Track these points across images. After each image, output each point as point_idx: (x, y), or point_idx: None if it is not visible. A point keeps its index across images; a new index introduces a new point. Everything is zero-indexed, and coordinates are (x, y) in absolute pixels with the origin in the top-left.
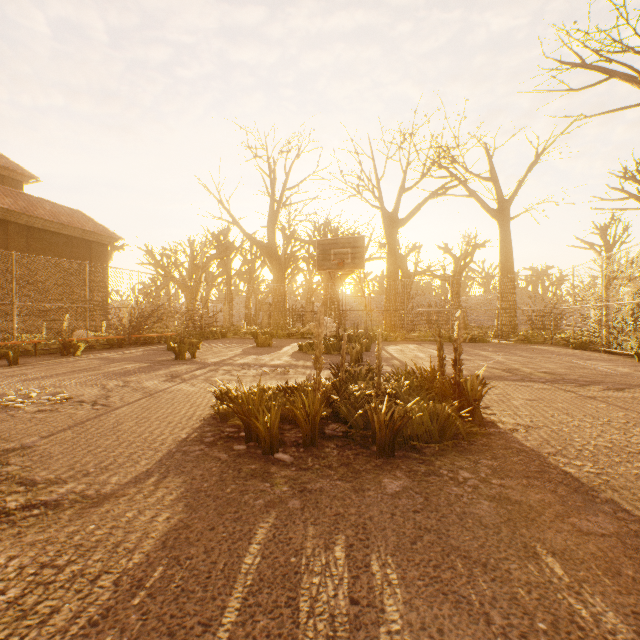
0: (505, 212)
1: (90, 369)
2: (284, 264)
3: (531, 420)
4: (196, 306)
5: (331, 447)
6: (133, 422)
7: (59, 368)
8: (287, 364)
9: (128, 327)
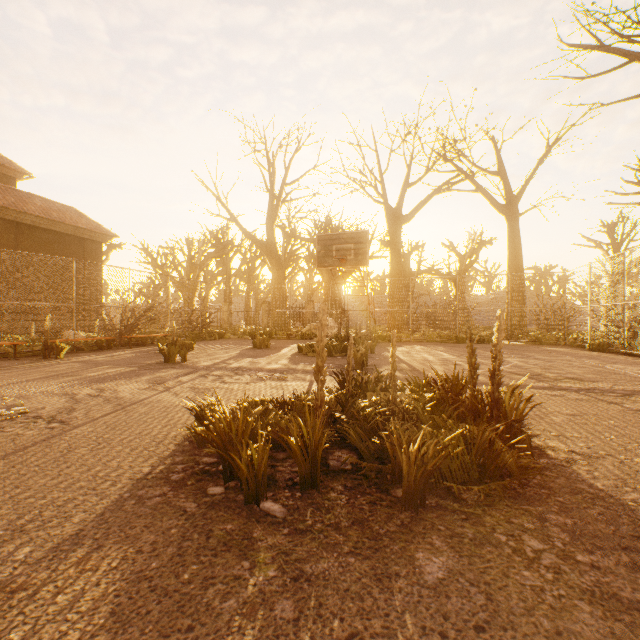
0: (514, 207)
1: (67, 374)
2: (284, 263)
3: (587, 445)
4: (193, 306)
5: (338, 490)
6: (88, 448)
7: (33, 373)
8: (285, 368)
9: (118, 327)
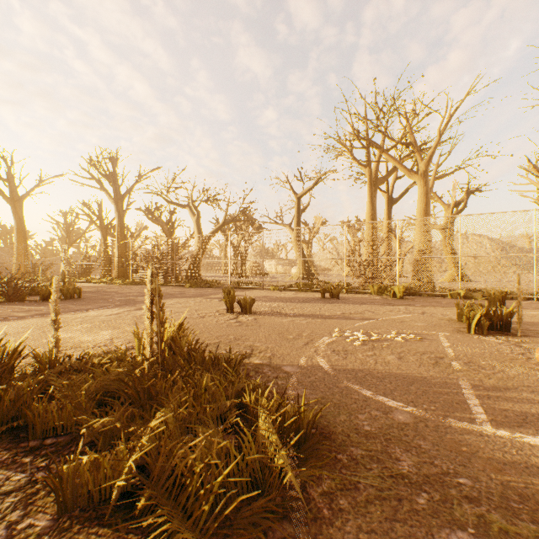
0: (21, 204)
1: None
2: None
3: (84, 290)
4: None
5: None
6: None
7: None
8: None
9: None
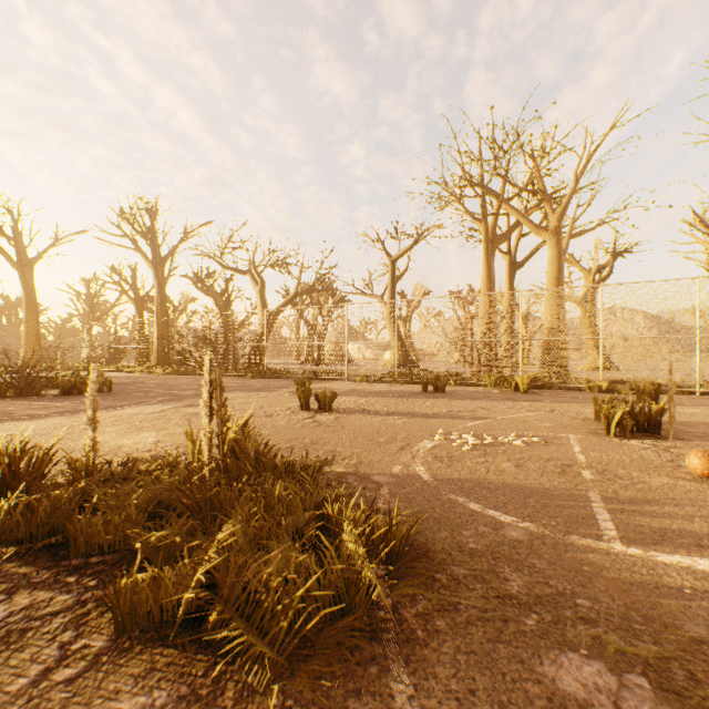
0: (31, 269)
1: None
2: None
3: (114, 381)
4: None
5: None
6: None
7: None
8: None
9: None
